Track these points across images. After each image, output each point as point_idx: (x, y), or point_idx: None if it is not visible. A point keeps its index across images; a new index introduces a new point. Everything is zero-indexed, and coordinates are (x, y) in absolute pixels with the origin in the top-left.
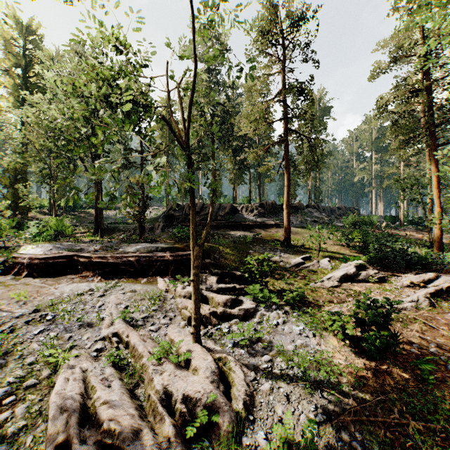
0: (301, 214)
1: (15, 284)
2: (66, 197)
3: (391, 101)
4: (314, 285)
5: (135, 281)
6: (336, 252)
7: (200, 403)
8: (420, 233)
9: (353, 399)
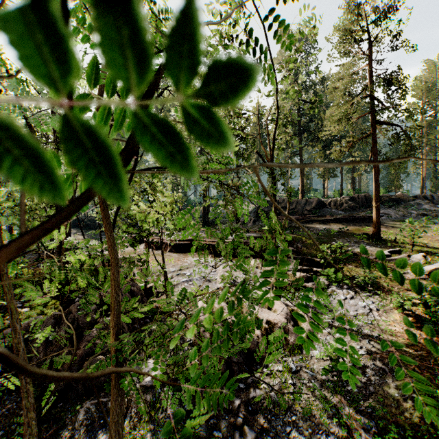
0: (404, 206)
1: (165, 255)
2: (204, 203)
3: None
4: None
5: (234, 259)
6: None
7: (277, 326)
8: None
9: (396, 349)
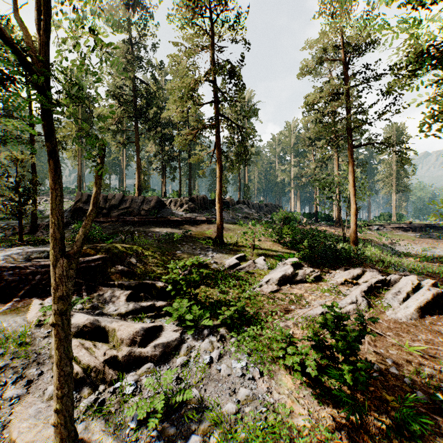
0: (232, 209)
1: None
2: None
3: (317, 100)
4: (252, 291)
5: None
6: (269, 249)
7: None
8: (332, 228)
9: None
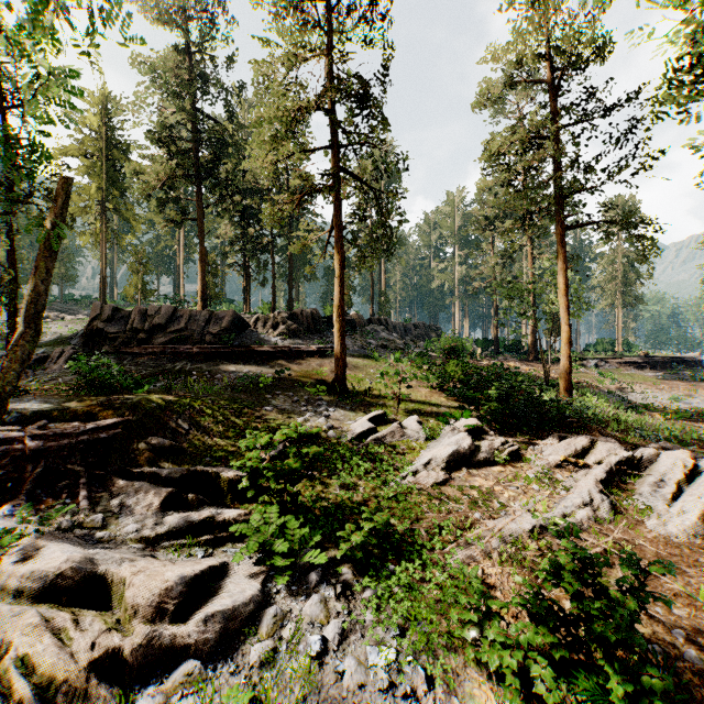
0: (361, 333)
1: None
2: None
3: (504, 149)
4: (401, 483)
5: None
6: (425, 401)
7: None
8: (524, 365)
9: None
